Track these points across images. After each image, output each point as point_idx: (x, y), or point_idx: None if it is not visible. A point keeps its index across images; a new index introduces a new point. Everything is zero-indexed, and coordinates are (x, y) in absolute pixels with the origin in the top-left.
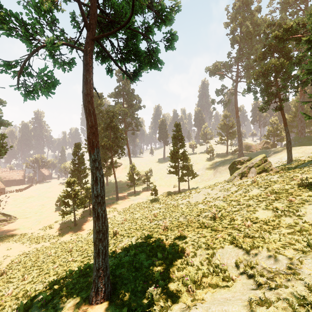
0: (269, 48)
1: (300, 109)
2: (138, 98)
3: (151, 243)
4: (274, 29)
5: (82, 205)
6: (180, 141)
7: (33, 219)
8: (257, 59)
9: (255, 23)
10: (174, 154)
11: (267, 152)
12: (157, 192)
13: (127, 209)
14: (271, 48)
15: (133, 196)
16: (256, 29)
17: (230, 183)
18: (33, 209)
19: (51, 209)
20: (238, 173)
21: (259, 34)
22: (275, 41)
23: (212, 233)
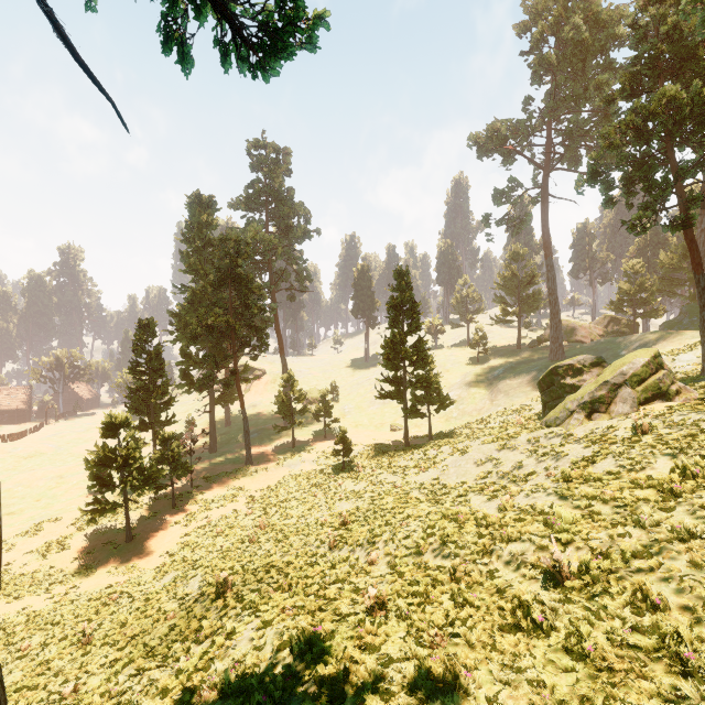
0: (653, 64)
1: (702, 237)
2: (304, 211)
3: (327, 703)
4: (666, 13)
5: (148, 485)
6: (409, 314)
7: (25, 519)
8: (615, 95)
9: (596, 20)
10: (394, 348)
11: (623, 343)
12: (350, 443)
13: (271, 493)
14: (655, 65)
15: (289, 454)
16: (596, 35)
17: (557, 429)
18: (33, 490)
19: (80, 488)
20: (581, 403)
21: (605, 49)
22: (668, 43)
23: (585, 687)
